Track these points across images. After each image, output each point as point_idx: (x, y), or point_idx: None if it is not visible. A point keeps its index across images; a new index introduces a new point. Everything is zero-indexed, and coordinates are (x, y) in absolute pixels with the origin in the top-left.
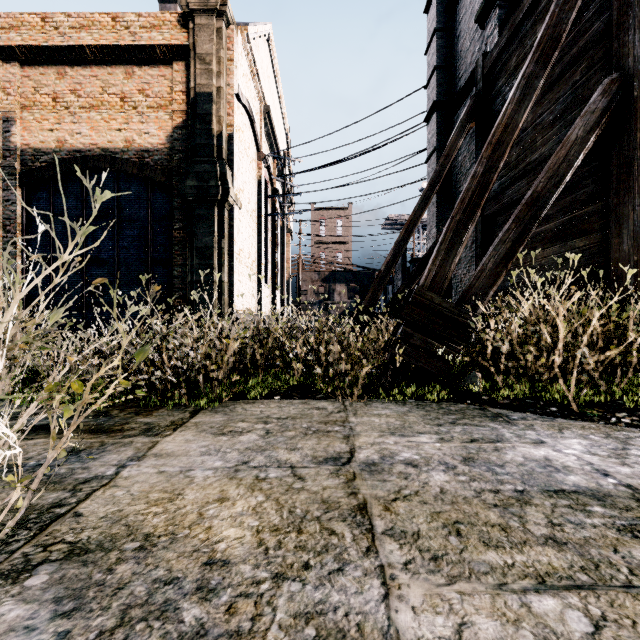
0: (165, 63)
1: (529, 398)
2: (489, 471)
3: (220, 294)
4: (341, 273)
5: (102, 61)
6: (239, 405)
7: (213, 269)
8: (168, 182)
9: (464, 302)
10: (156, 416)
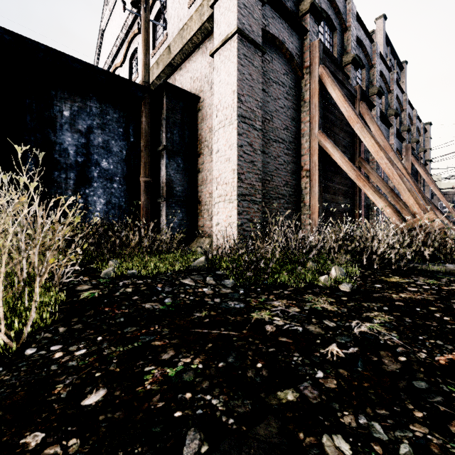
0: None
1: None
2: None
3: None
4: None
5: None
6: None
7: None
8: None
9: None
10: None
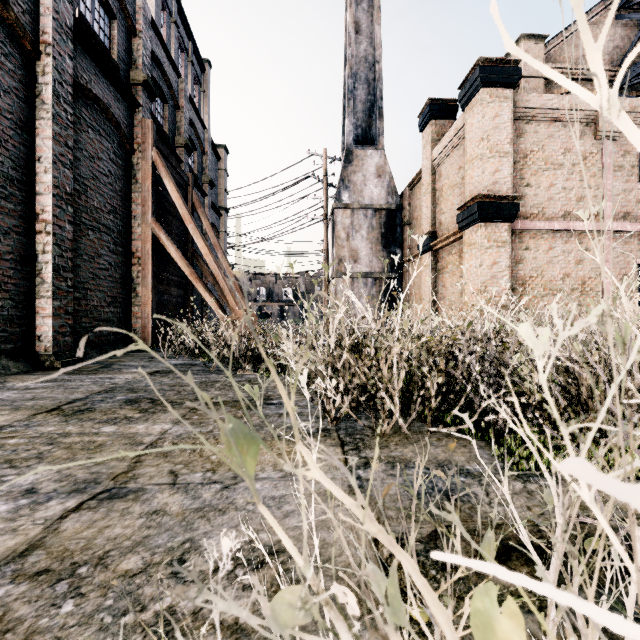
0: None
1: None
2: None
3: None
4: None
5: None
6: None
7: None
8: None
9: None
10: None
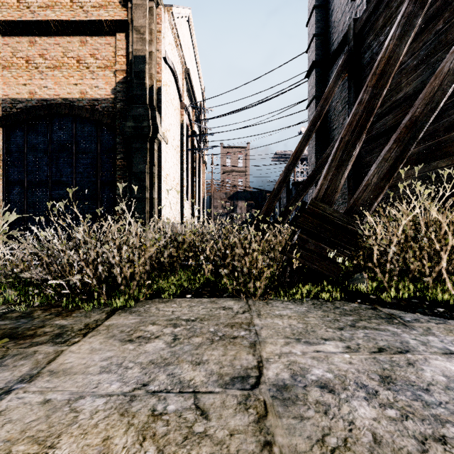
0: (110, 34)
1: (413, 298)
2: (417, 400)
3: (151, 207)
4: (242, 193)
5: (63, 32)
6: (154, 304)
7: (146, 189)
8: (112, 123)
9: (352, 212)
10: (74, 317)
